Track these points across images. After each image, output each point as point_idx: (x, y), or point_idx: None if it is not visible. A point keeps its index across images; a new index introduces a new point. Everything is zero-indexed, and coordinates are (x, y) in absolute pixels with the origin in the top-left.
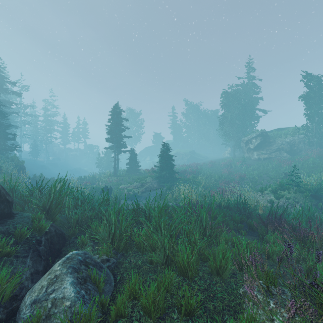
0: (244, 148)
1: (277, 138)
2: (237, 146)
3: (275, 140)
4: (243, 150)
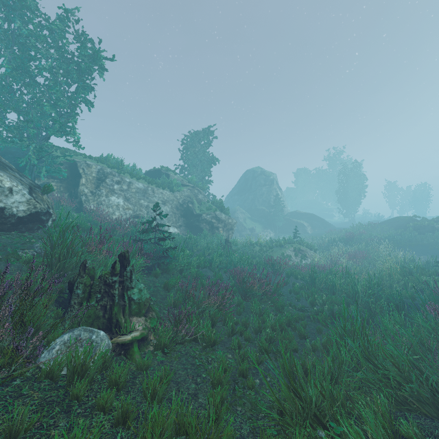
0: None
1: None
2: None
3: None
4: None
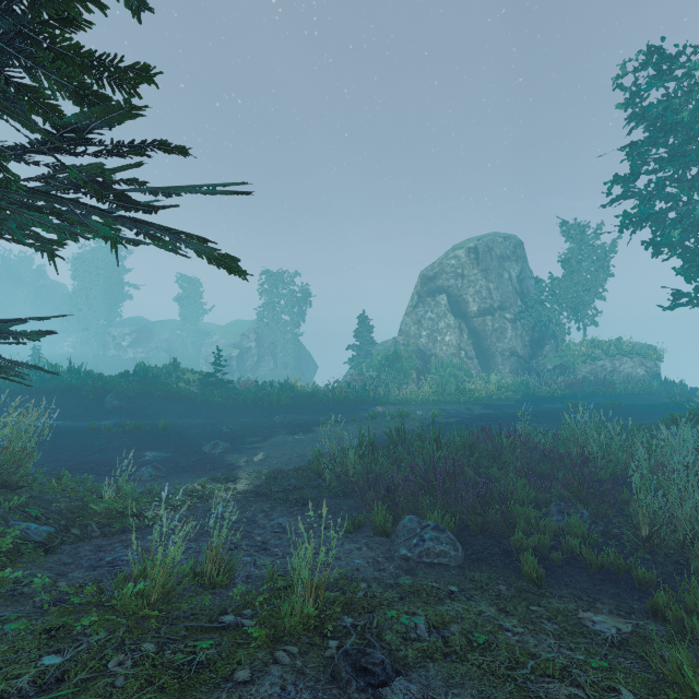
0: (110, 343)
1: (154, 333)
2: (97, 338)
3: (153, 336)
4: (108, 346)
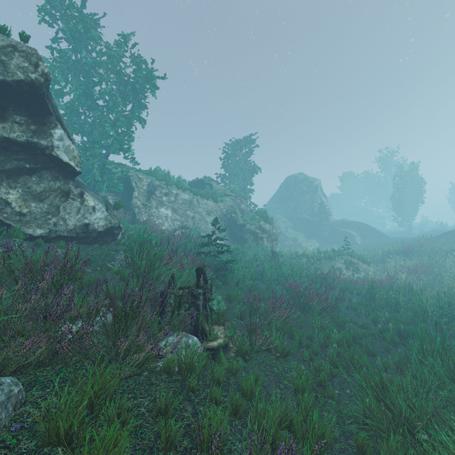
0: None
1: None
2: None
3: None
4: None
